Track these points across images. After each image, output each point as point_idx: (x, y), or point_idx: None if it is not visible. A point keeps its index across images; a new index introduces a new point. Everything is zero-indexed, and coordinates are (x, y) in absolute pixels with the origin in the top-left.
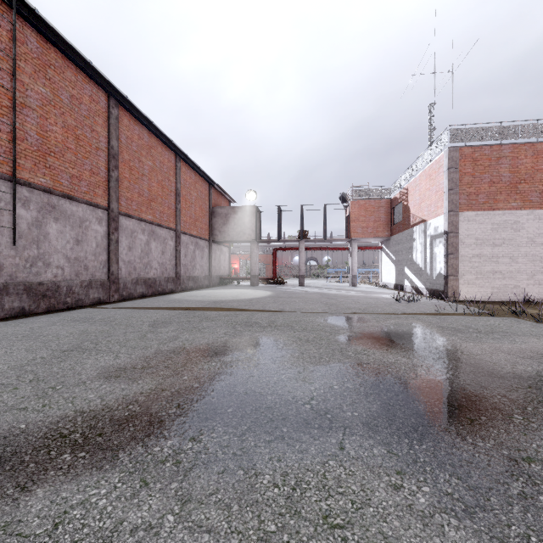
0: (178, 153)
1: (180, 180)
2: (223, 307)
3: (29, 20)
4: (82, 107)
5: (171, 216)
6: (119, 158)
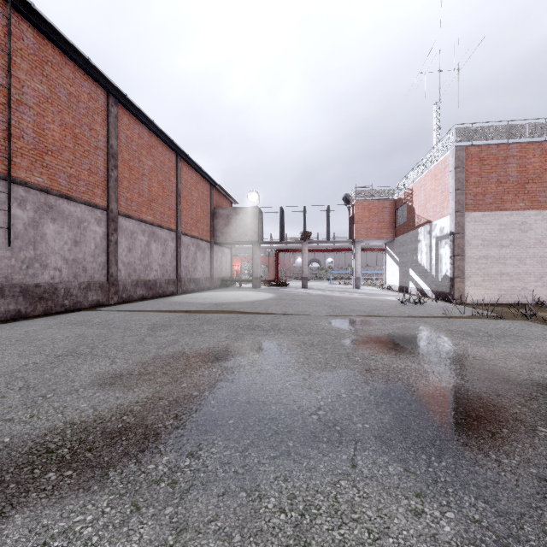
0: (179, 152)
1: (181, 180)
2: (225, 310)
3: (25, 15)
4: (81, 105)
5: (172, 217)
6: (118, 157)
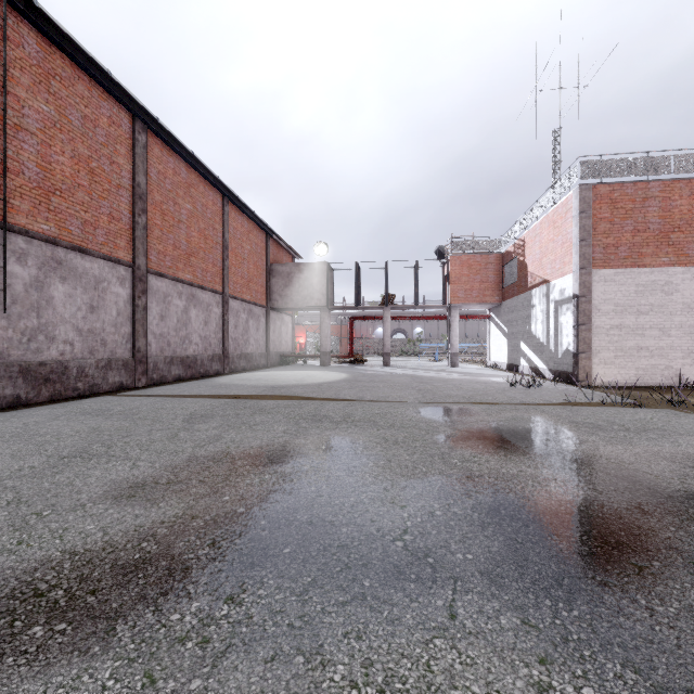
0: (226, 193)
1: (228, 228)
2: (284, 395)
3: (26, 15)
4: (98, 131)
5: (217, 276)
6: (147, 199)
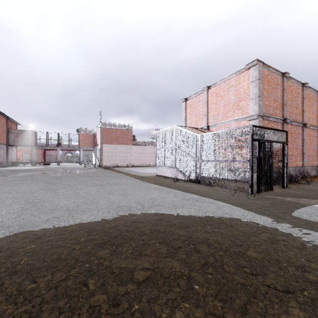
0: None
1: None
2: (27, 170)
3: None
4: None
5: None
6: None
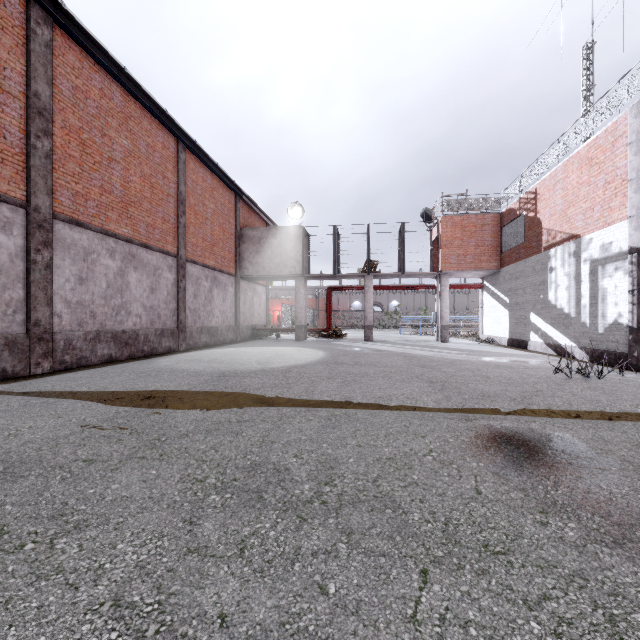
0: (180, 135)
1: (185, 180)
2: (227, 392)
3: None
4: None
5: (169, 234)
6: (55, 119)
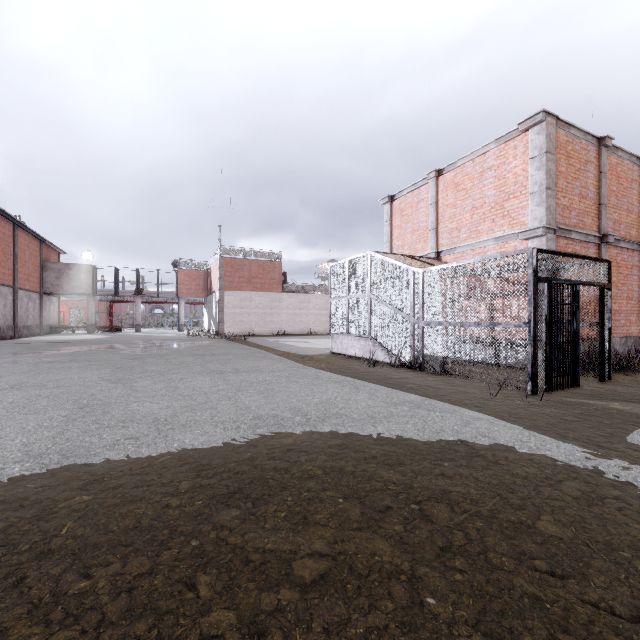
0: (18, 224)
1: (17, 244)
2: (79, 341)
3: None
4: None
5: (11, 276)
6: None
